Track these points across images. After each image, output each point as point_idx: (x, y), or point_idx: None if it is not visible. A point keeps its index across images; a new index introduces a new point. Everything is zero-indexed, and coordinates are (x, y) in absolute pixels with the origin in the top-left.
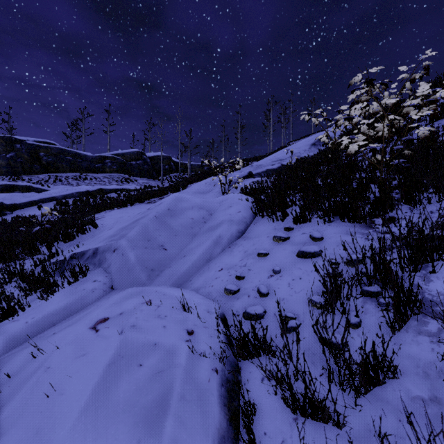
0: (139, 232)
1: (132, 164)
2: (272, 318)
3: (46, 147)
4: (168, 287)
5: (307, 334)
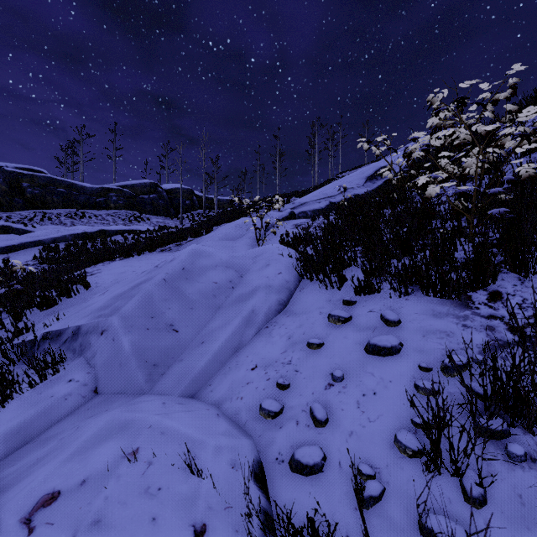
0: (140, 305)
1: (144, 199)
2: (337, 471)
3: (31, 176)
4: (174, 401)
5: (398, 512)
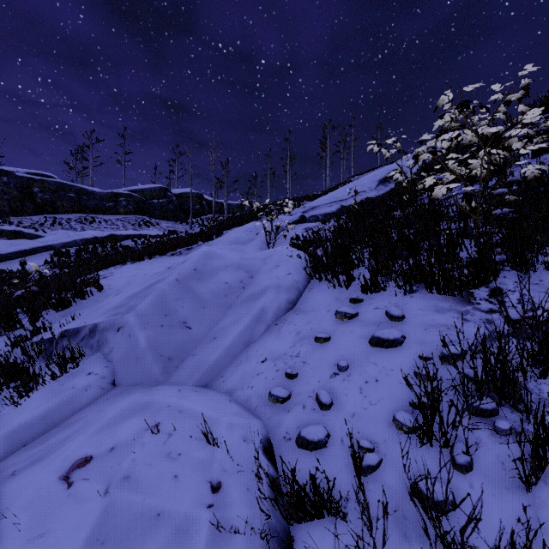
0: (154, 303)
1: (154, 203)
2: (339, 446)
3: (42, 181)
4: (189, 389)
5: (393, 478)
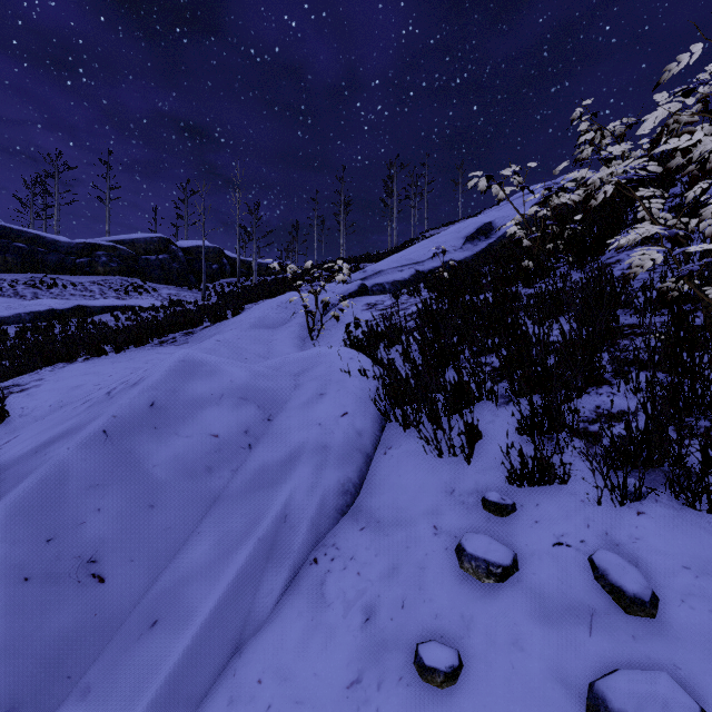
0: (28, 504)
1: (150, 261)
2: None
3: None
4: None
5: None
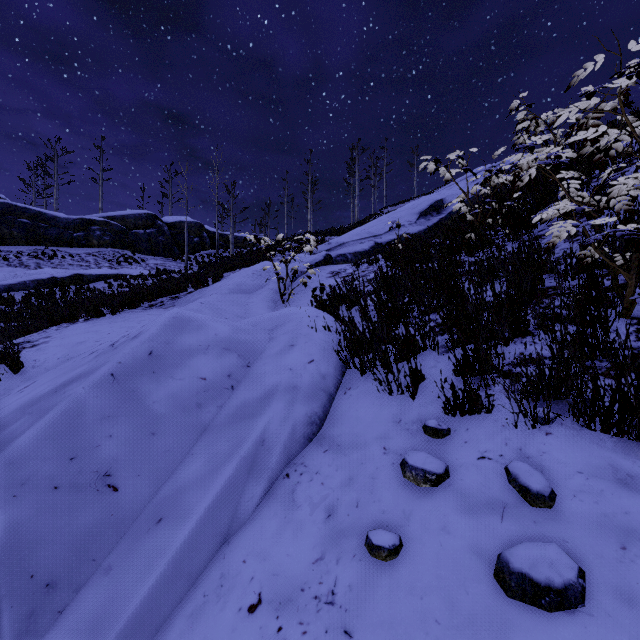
0: (53, 431)
1: (139, 234)
2: None
3: None
4: None
5: None
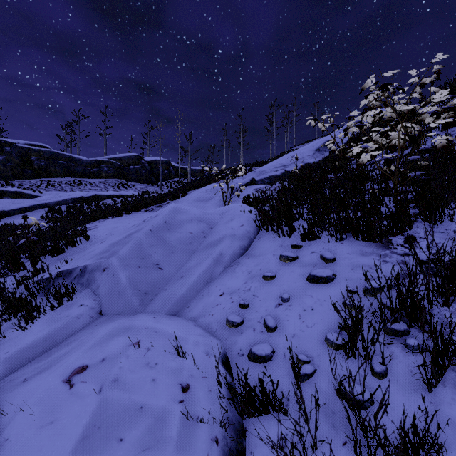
0: (132, 249)
1: (130, 169)
2: (282, 360)
3: (38, 150)
4: (162, 317)
5: (324, 383)
